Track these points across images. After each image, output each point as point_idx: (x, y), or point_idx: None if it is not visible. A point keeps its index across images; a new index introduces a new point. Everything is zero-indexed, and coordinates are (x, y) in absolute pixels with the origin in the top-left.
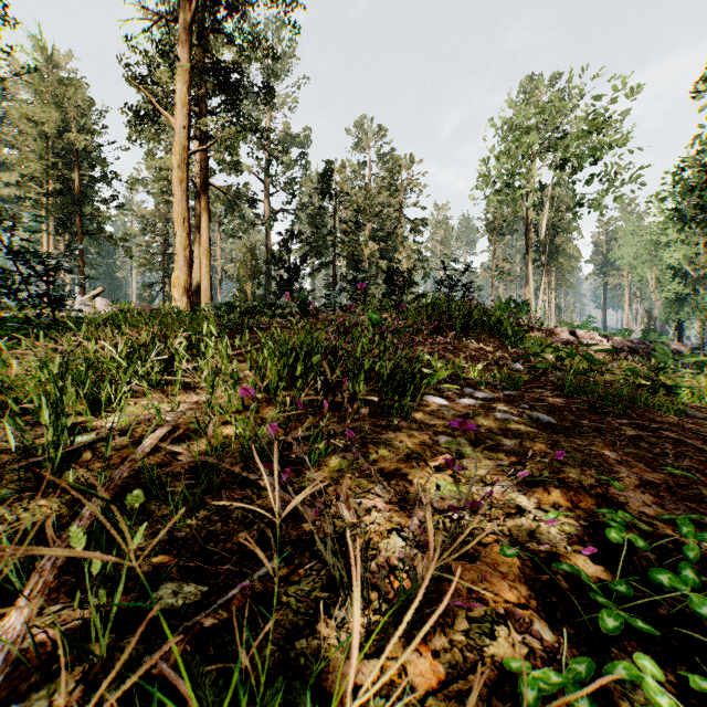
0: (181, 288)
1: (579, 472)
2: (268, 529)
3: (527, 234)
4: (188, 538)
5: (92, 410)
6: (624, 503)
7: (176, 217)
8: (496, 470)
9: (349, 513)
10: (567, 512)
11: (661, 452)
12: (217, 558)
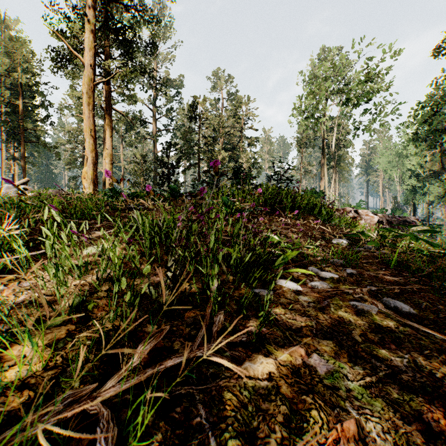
0: (89, 179)
1: None
2: None
3: (323, 147)
4: None
5: None
6: None
7: (85, 128)
8: None
9: None
10: None
11: None
12: None
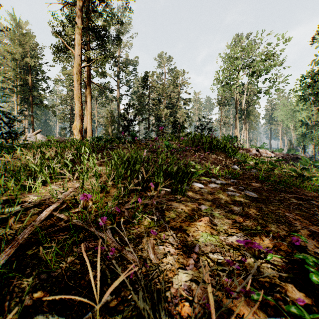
0: (78, 130)
1: (276, 226)
2: (107, 269)
3: (236, 105)
4: (59, 277)
5: (22, 192)
6: (304, 246)
7: (75, 96)
8: (232, 225)
9: (154, 256)
10: (274, 252)
11: (313, 213)
12: (74, 292)
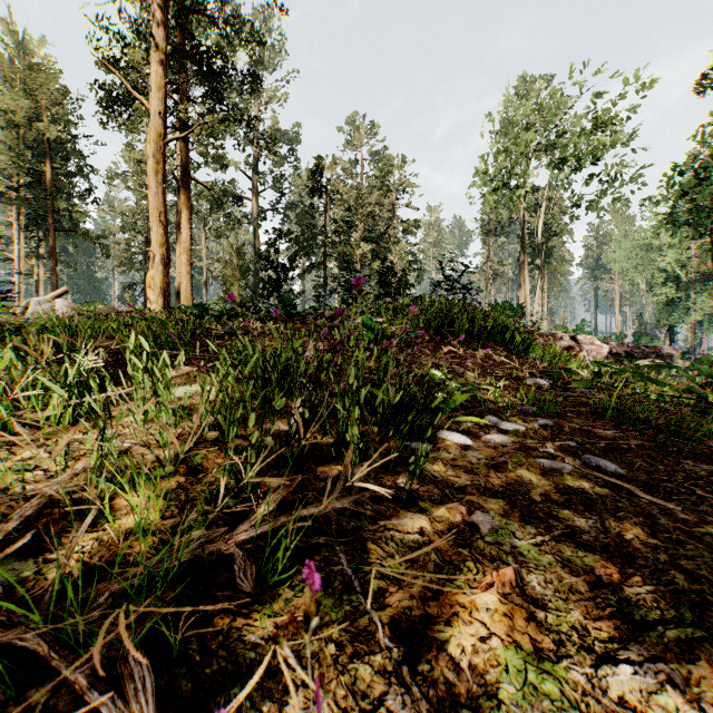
0: (157, 289)
1: None
2: None
3: (523, 236)
4: None
5: None
6: None
7: (151, 211)
8: (597, 604)
9: None
10: None
11: None
12: None
